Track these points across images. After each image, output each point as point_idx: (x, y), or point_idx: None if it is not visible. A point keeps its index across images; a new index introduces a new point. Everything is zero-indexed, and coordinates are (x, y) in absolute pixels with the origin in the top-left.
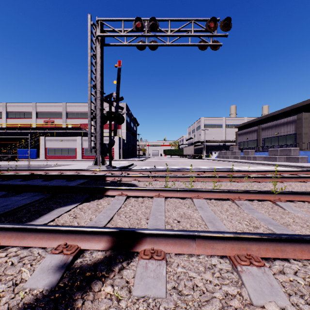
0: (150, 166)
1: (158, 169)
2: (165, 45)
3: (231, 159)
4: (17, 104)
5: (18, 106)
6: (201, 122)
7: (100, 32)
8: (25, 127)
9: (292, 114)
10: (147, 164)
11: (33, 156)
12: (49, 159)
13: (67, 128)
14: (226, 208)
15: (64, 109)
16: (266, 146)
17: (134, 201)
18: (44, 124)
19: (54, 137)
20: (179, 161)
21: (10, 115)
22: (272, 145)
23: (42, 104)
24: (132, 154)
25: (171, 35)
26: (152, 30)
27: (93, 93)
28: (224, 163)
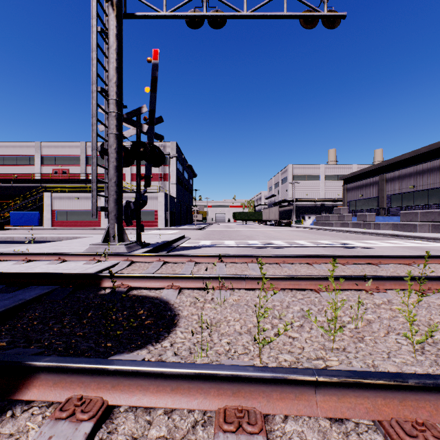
0: (213, 240)
1: (225, 246)
2: (239, 17)
3: (337, 226)
4: (13, 144)
5: (14, 147)
6: (288, 172)
7: None
8: (24, 179)
9: (431, 157)
10: (207, 236)
11: (34, 222)
12: (58, 226)
13: (87, 179)
14: None
15: (83, 152)
16: (395, 206)
17: None
18: (53, 174)
19: (66, 193)
20: (257, 230)
21: (2, 160)
22: (405, 205)
23: (51, 144)
24: (186, 219)
25: None
26: None
27: (105, 107)
28: (332, 235)
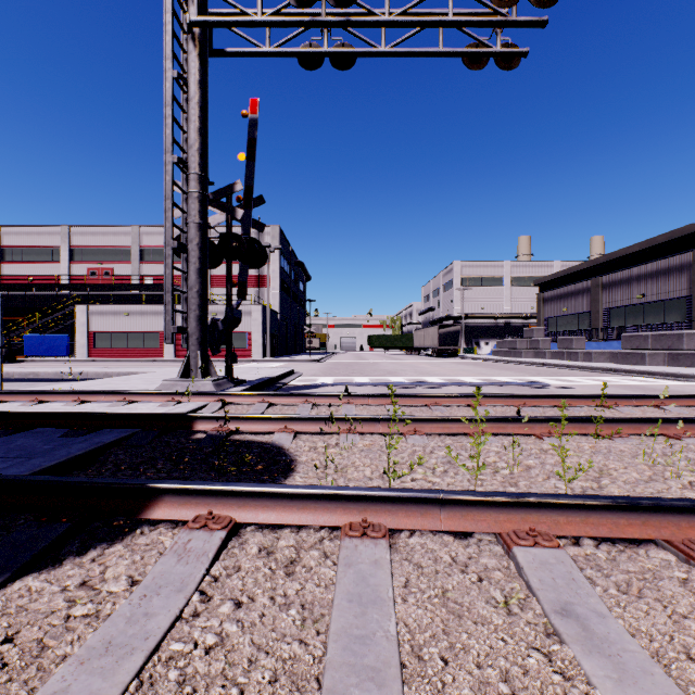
0: (337, 376)
1: (355, 385)
2: (375, 55)
3: (528, 357)
4: (26, 230)
5: (29, 234)
6: (454, 273)
7: (200, 16)
8: (44, 283)
9: (673, 250)
10: (327, 371)
11: (61, 350)
12: (98, 357)
13: (142, 284)
14: (694, 617)
15: (136, 242)
16: (615, 326)
17: (256, 561)
18: (90, 277)
19: (110, 306)
20: (405, 363)
21: (11, 254)
22: (630, 325)
23: (85, 230)
24: (295, 346)
25: (391, 20)
26: (339, 5)
27: (181, 183)
28: (517, 370)
